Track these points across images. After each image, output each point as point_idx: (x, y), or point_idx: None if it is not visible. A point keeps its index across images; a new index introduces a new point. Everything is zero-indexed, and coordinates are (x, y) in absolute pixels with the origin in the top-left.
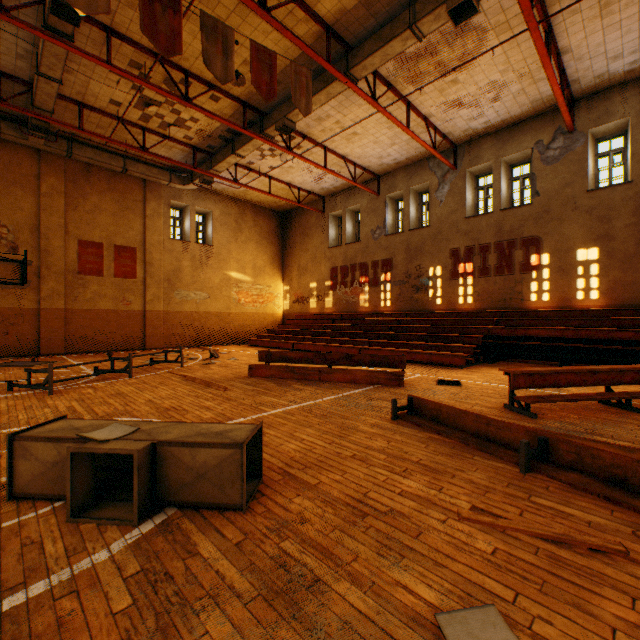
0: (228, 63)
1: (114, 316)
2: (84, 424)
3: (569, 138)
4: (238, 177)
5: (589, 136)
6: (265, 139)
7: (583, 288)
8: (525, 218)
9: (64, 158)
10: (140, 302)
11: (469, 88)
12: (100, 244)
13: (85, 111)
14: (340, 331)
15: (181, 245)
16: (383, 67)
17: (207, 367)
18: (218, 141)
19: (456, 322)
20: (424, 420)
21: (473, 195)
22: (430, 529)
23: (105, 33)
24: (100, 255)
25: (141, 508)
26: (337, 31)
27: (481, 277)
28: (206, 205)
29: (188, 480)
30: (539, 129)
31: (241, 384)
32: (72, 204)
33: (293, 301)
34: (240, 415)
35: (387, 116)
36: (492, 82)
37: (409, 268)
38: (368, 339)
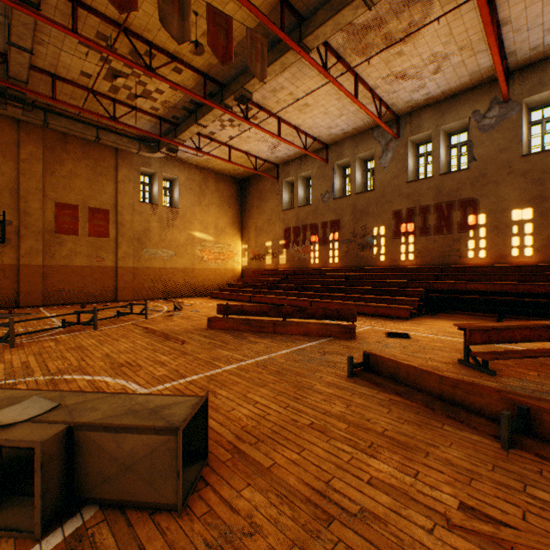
0: (184, 23)
1: (88, 271)
2: (1, 396)
3: (504, 107)
4: (201, 146)
5: (523, 105)
6: (224, 109)
7: (518, 246)
8: (463, 182)
9: (42, 128)
10: (112, 259)
11: (413, 60)
12: (75, 206)
13: (58, 83)
14: (293, 285)
15: (150, 208)
16: (334, 39)
17: (170, 319)
18: (182, 112)
19: (399, 277)
20: (382, 378)
21: (414, 161)
22: (416, 546)
23: (71, 4)
24: (75, 216)
25: (49, 513)
26: (291, 2)
27: (422, 236)
28: (173, 172)
29: (112, 473)
30: (476, 100)
31: (199, 336)
32: (49, 170)
33: (251, 258)
34: (193, 372)
35: (337, 86)
36: (434, 54)
37: (355, 228)
38: (318, 292)
